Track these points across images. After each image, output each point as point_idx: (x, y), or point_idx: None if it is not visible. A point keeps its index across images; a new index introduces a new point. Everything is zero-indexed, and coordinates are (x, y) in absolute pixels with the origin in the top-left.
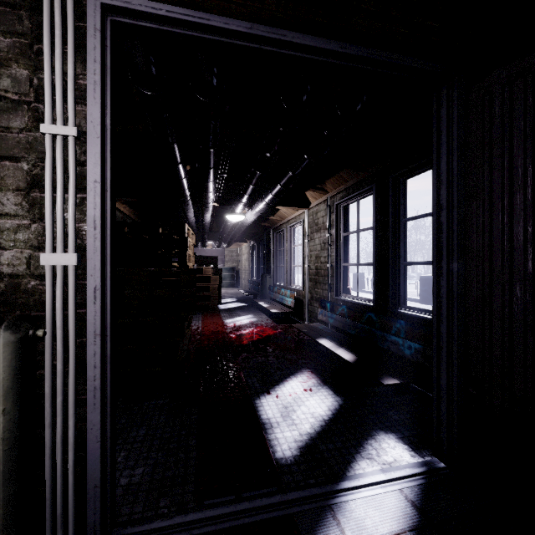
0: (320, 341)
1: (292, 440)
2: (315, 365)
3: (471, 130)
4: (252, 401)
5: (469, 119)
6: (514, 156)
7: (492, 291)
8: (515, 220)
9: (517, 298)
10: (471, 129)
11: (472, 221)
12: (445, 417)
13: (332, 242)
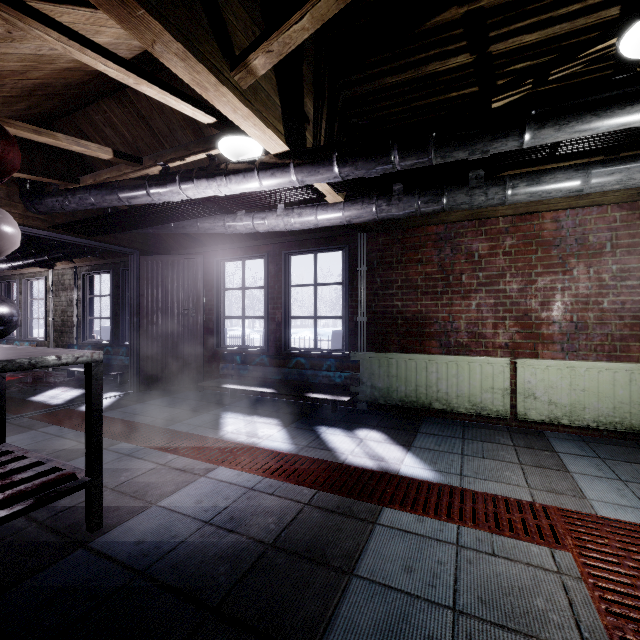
0: (71, 369)
1: (61, 401)
2: (67, 384)
3: (142, 273)
4: (26, 399)
5: (141, 268)
6: (153, 285)
7: (148, 328)
8: (153, 305)
9: (153, 330)
10: (142, 272)
11: (142, 304)
12: (133, 374)
13: (79, 301)
